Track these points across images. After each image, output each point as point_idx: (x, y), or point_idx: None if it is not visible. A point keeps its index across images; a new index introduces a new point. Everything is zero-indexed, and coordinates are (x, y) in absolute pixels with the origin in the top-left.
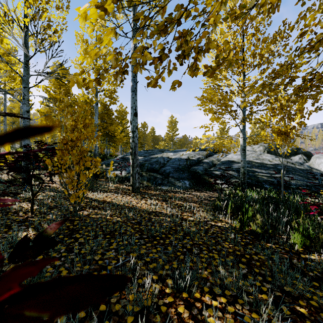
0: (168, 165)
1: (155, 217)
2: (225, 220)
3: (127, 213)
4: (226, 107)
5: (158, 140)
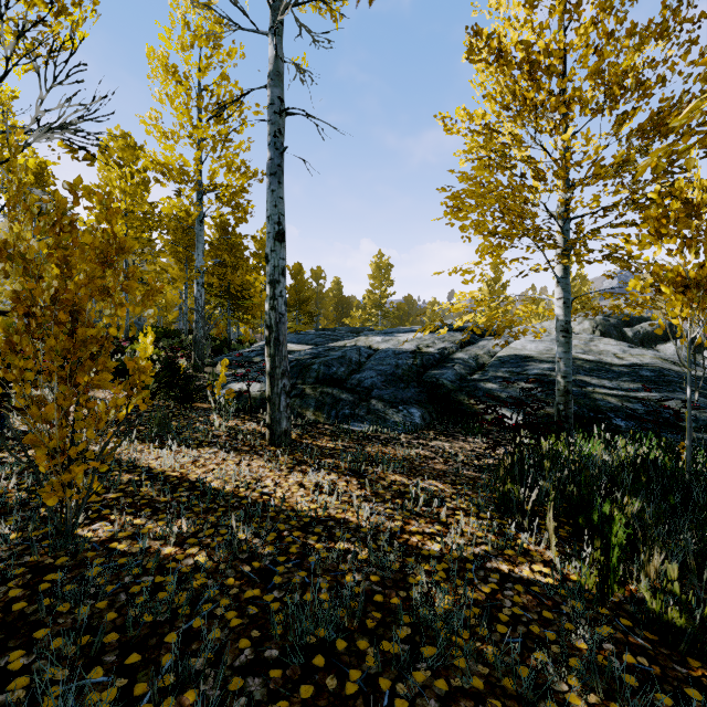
0: (370, 367)
1: (322, 546)
2: (539, 552)
3: (236, 528)
4: (522, 217)
5: (350, 306)
